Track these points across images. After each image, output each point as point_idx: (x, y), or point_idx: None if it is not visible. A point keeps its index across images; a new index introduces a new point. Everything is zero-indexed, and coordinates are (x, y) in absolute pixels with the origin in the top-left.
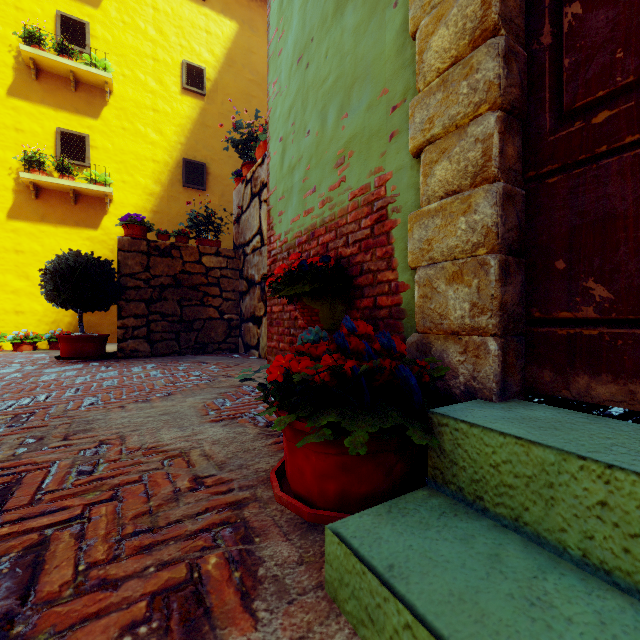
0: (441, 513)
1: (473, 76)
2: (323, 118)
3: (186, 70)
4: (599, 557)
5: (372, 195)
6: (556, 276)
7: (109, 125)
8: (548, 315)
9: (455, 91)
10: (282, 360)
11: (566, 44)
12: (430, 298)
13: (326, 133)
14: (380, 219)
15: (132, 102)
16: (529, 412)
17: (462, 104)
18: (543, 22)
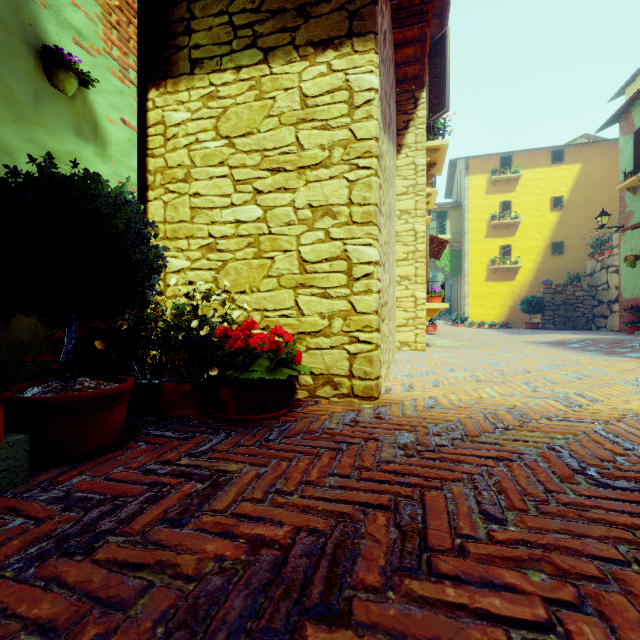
0: None
1: None
2: (636, 279)
3: (552, 201)
4: None
5: None
6: None
7: (518, 238)
8: None
9: None
10: (629, 319)
11: None
12: None
13: (637, 282)
14: None
15: (527, 225)
16: None
17: None
18: None
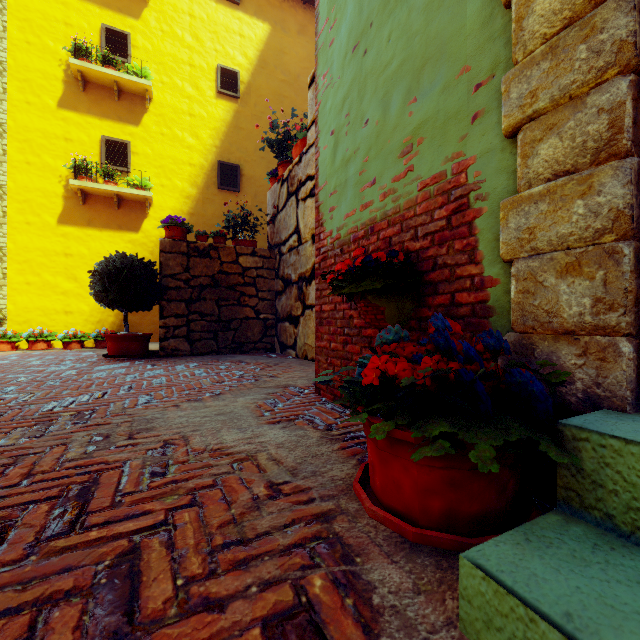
0: (592, 545)
1: (595, 37)
2: (385, 106)
3: (221, 74)
4: None
5: (448, 183)
6: None
7: (149, 131)
8: None
9: (568, 57)
10: (377, 362)
11: None
12: (533, 293)
13: (389, 121)
14: (459, 209)
15: (170, 108)
16: None
17: (579, 71)
18: None
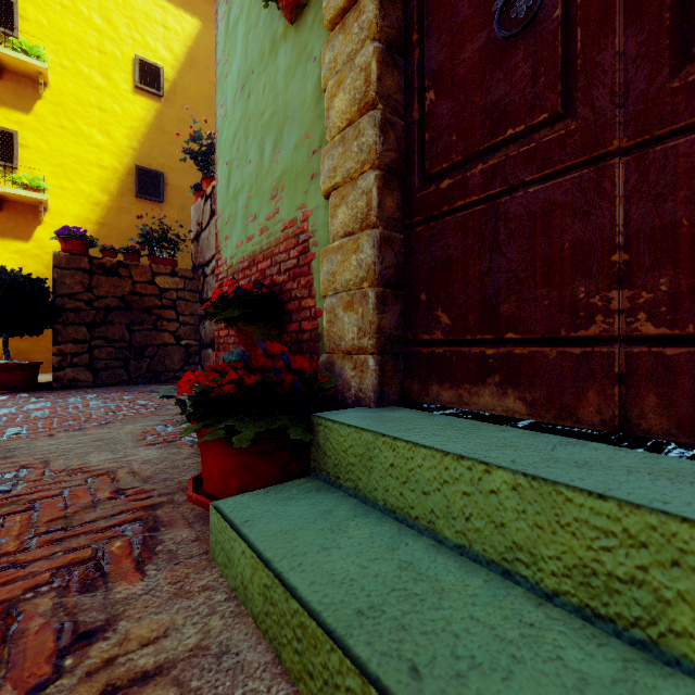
0: (308, 491)
1: (360, 139)
2: (261, 150)
3: (139, 67)
4: (391, 503)
5: (298, 228)
6: (421, 306)
7: (44, 122)
8: (417, 337)
9: (350, 148)
10: (191, 376)
11: (426, 122)
12: (333, 323)
13: (264, 165)
14: (304, 251)
15: (73, 97)
16: (389, 413)
17: (354, 160)
18: (414, 101)
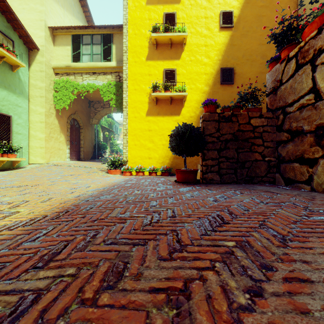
0: None
1: None
2: None
3: (222, 16)
4: None
5: None
6: None
7: (184, 61)
8: None
9: None
10: None
11: None
12: None
13: None
14: None
15: (194, 45)
16: None
17: None
18: None
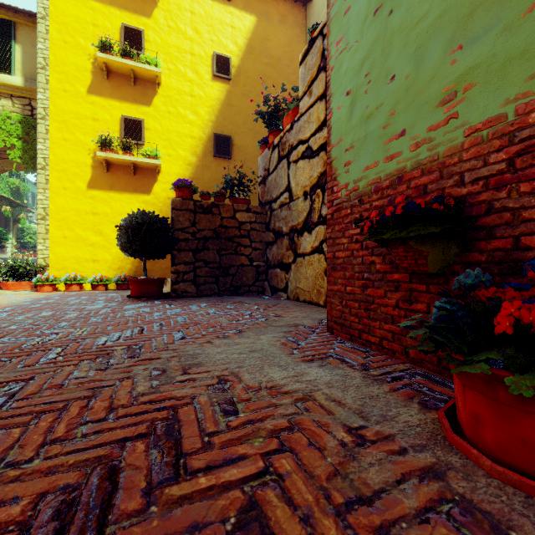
0: None
1: None
2: (417, 59)
3: (216, 60)
4: None
5: (510, 125)
6: None
7: (158, 110)
8: None
9: None
10: (510, 308)
11: None
12: None
13: (423, 73)
14: (527, 150)
15: (175, 90)
16: None
17: None
18: None
